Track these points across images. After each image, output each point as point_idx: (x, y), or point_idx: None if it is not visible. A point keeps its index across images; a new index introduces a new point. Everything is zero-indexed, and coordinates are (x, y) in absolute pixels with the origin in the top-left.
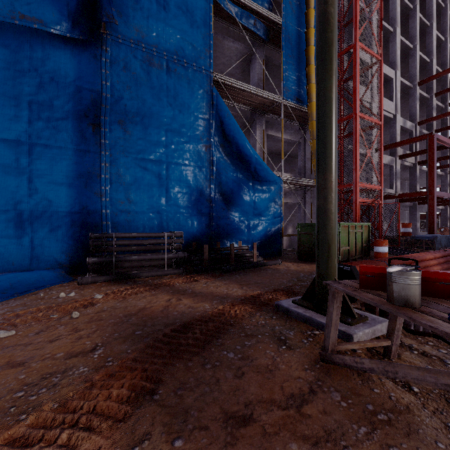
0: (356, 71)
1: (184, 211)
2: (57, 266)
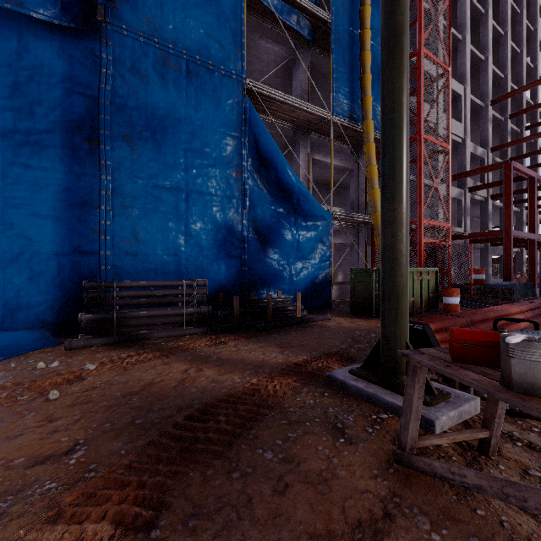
0: (421, 83)
1: (209, 254)
2: (39, 324)
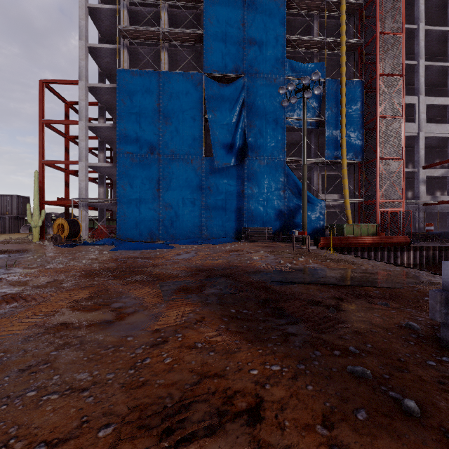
0: (377, 133)
1: (273, 219)
2: (232, 238)
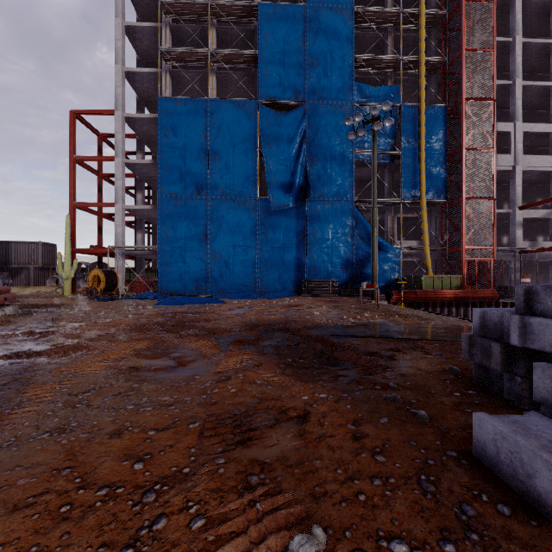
0: (462, 168)
1: (339, 270)
2: (290, 291)
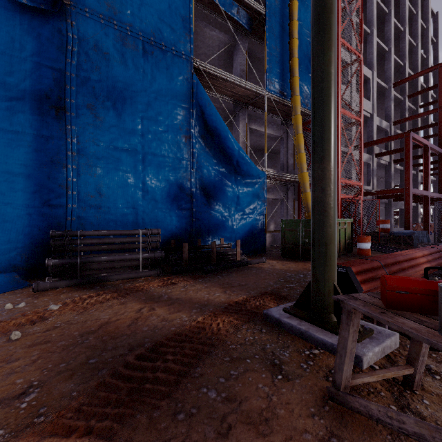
0: (339, 67)
1: (162, 207)
2: (11, 268)
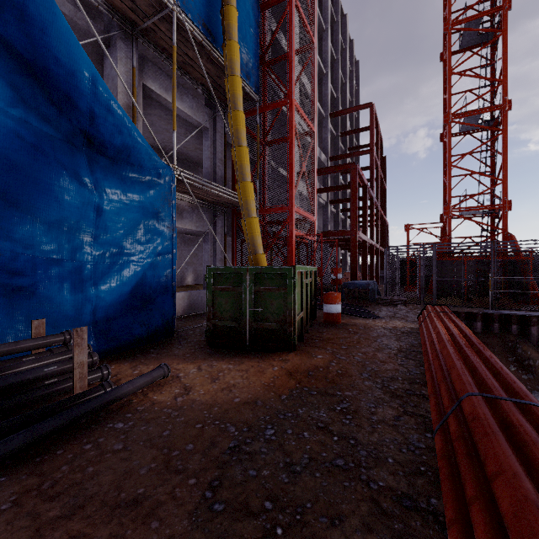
0: (292, 34)
1: None
2: None
